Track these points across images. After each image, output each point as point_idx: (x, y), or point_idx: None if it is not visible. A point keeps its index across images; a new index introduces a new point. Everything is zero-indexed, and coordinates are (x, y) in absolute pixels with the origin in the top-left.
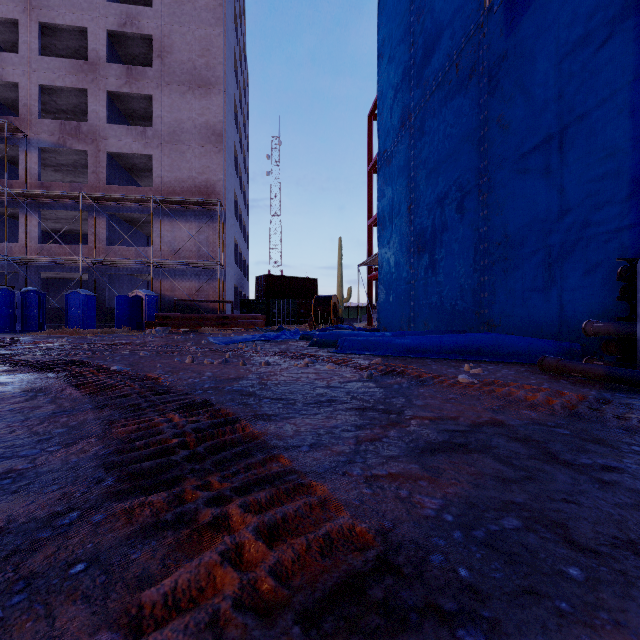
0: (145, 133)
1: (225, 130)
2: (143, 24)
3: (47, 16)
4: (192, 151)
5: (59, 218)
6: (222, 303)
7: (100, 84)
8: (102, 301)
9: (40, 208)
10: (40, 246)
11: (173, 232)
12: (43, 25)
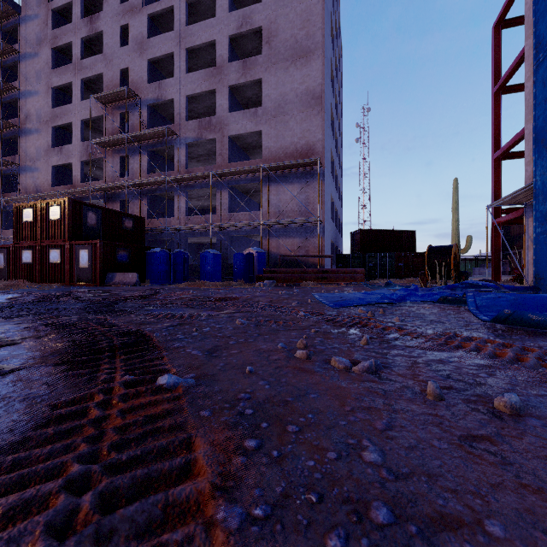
0: (256, 113)
1: (323, 91)
2: (255, 20)
3: (191, 42)
4: (294, 119)
5: (199, 196)
6: (321, 258)
7: (224, 82)
8: (225, 258)
9: (186, 189)
10: (186, 218)
11: (278, 195)
12: (188, 50)
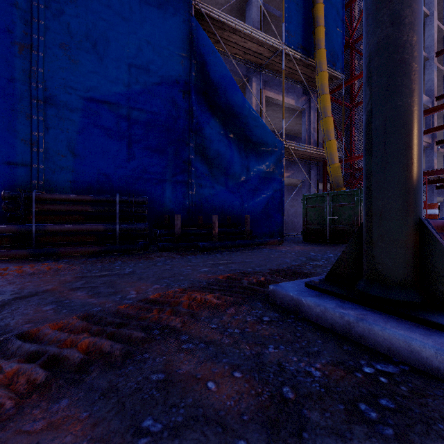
0: None
1: None
2: None
3: None
4: None
5: None
6: None
7: None
8: None
9: None
10: None
11: None
12: None
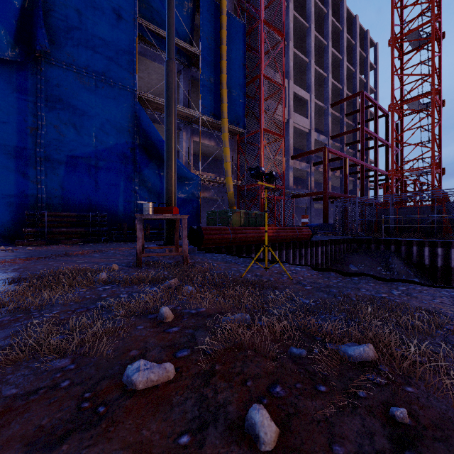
0: None
1: None
2: None
3: None
4: None
5: None
6: None
7: None
8: None
9: None
10: None
11: None
12: None
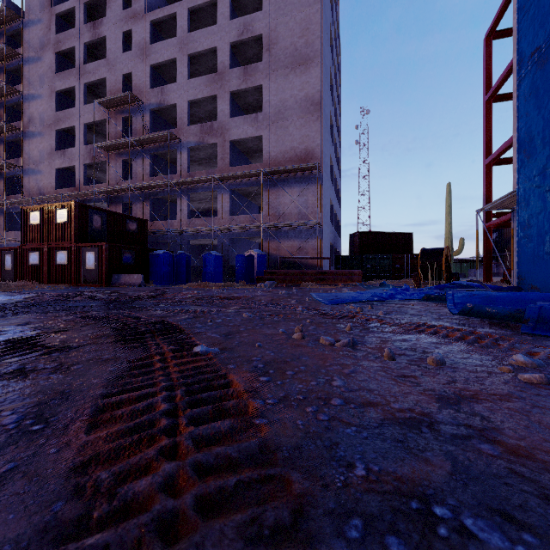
0: (257, 118)
1: (322, 98)
2: (255, 27)
3: (193, 48)
4: (294, 124)
5: (201, 199)
6: (320, 259)
7: (225, 88)
8: (227, 260)
9: (189, 192)
10: (189, 220)
11: (278, 199)
12: (190, 56)
